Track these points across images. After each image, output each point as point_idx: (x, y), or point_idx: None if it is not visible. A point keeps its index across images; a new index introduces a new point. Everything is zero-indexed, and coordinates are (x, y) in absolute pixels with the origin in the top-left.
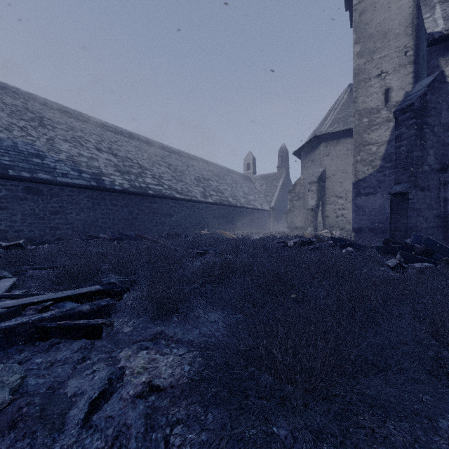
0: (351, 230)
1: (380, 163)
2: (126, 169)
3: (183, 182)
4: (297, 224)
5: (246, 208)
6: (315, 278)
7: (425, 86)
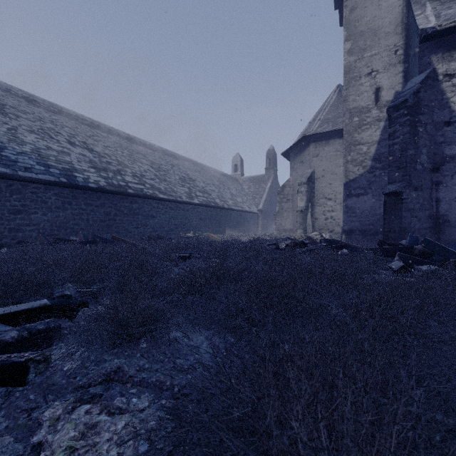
0: (340, 232)
1: (371, 164)
2: (103, 165)
3: (167, 182)
4: (286, 227)
5: (234, 210)
6: (322, 286)
7: (418, 83)
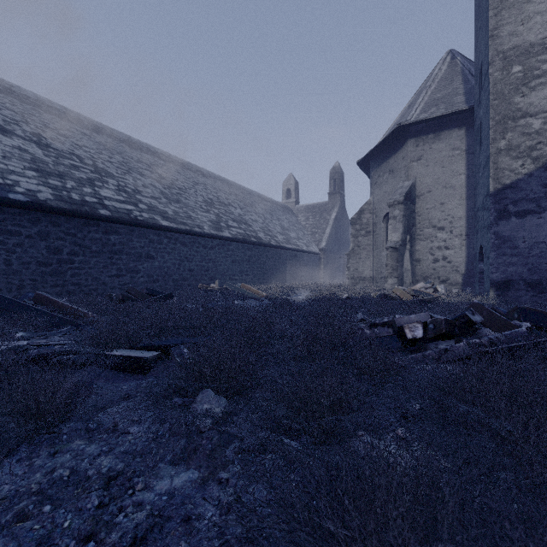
0: (459, 283)
1: None
2: (59, 169)
3: (181, 204)
4: (365, 273)
5: (285, 249)
6: None
7: None
